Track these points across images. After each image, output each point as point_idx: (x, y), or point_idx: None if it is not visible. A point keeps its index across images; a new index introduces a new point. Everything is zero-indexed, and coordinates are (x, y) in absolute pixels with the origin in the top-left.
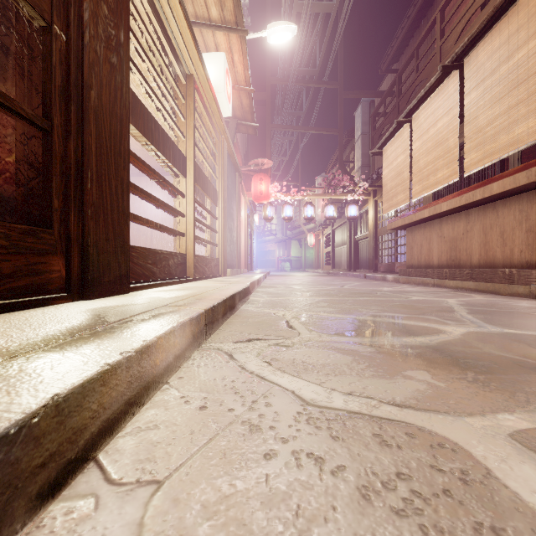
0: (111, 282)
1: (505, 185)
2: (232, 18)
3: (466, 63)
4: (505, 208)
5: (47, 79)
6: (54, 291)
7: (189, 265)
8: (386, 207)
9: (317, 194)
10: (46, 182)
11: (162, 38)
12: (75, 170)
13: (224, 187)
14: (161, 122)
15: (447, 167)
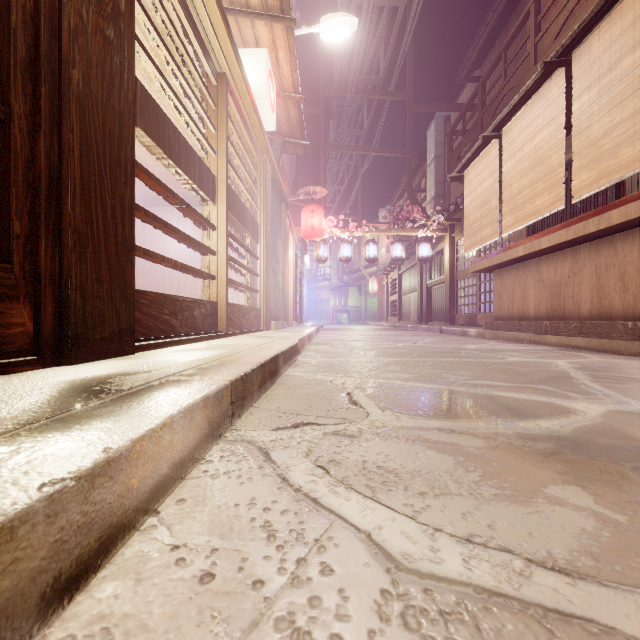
0: (105, 340)
1: (629, 213)
2: (276, 3)
3: (575, 58)
4: (626, 244)
5: (3, 47)
6: (14, 354)
7: (221, 317)
8: (468, 244)
9: (382, 230)
10: (2, 195)
11: (185, 21)
12: (48, 180)
13: (267, 219)
14: (187, 138)
15: (549, 191)
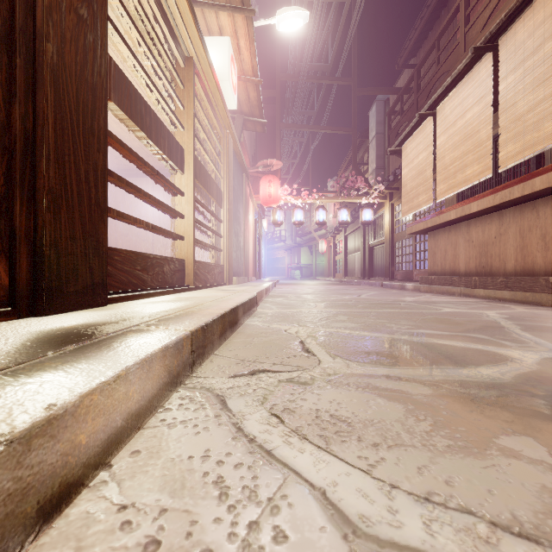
0: (79, 292)
1: (550, 180)
2: None
3: (502, 43)
4: (547, 208)
5: None
6: None
7: (188, 272)
8: (406, 209)
9: (330, 197)
10: None
11: (155, 9)
12: (23, 145)
13: (230, 187)
14: (160, 116)
15: (478, 162)
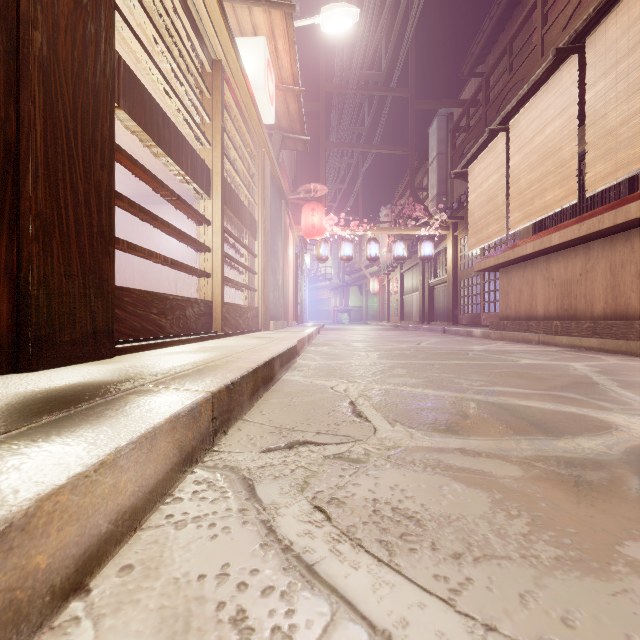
0: (77, 342)
1: None
2: None
3: (589, 43)
4: None
5: None
6: None
7: (216, 317)
8: (473, 242)
9: (383, 228)
10: None
11: (176, 0)
12: (3, 157)
13: (266, 215)
14: (183, 131)
15: (560, 185)
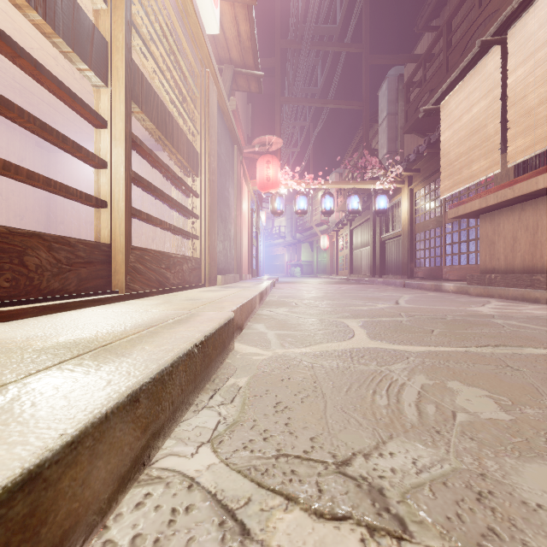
0: None
1: None
2: None
3: None
4: None
5: None
6: None
7: (117, 268)
8: (447, 185)
9: (338, 182)
10: None
11: None
12: None
13: (211, 150)
14: None
15: None
